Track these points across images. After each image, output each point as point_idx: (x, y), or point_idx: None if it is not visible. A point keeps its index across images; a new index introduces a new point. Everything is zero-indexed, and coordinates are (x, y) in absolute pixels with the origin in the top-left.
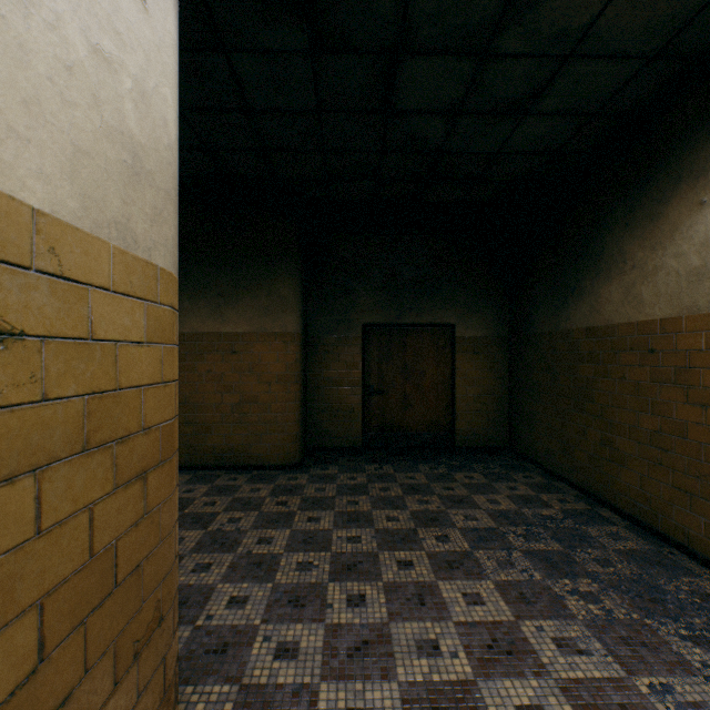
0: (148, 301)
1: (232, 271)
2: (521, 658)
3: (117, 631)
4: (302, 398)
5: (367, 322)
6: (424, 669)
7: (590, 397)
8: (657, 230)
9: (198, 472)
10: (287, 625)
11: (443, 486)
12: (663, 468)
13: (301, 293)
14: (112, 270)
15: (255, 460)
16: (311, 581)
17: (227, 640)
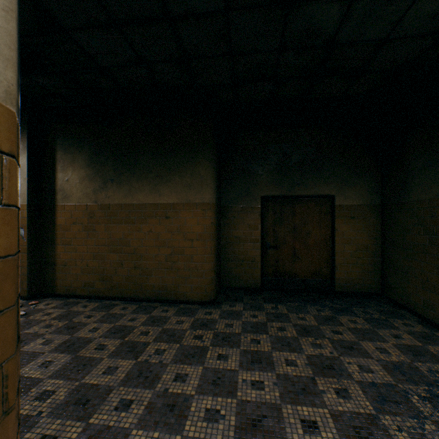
0: None
1: (166, 158)
2: None
3: None
4: (216, 251)
5: (265, 195)
6: None
7: None
8: None
9: (142, 303)
10: None
11: (331, 329)
12: None
13: (215, 173)
14: None
15: (182, 297)
16: (216, 438)
17: None
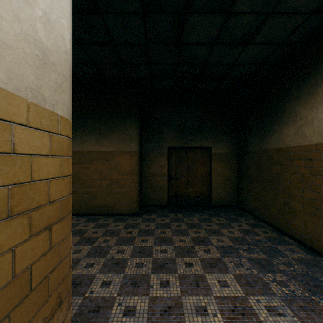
0: (52, 133)
1: (106, 122)
2: (249, 317)
3: (31, 316)
4: (139, 182)
5: (170, 146)
6: (199, 322)
7: (278, 182)
8: (313, 100)
9: (90, 216)
10: (130, 296)
11: (206, 224)
12: (317, 217)
13: (138, 132)
14: (28, 114)
15: (117, 211)
16: (142, 273)
17: (100, 305)
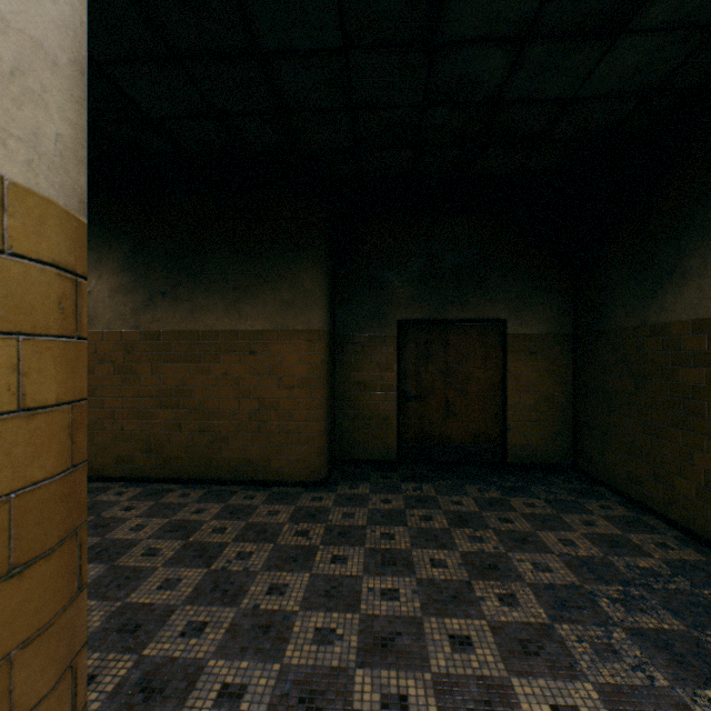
0: None
1: (250, 261)
2: None
3: None
4: (328, 405)
5: (403, 318)
6: None
7: (700, 411)
8: None
9: (212, 486)
10: None
11: (498, 516)
12: None
13: (327, 285)
14: None
15: (276, 475)
16: (331, 664)
17: None
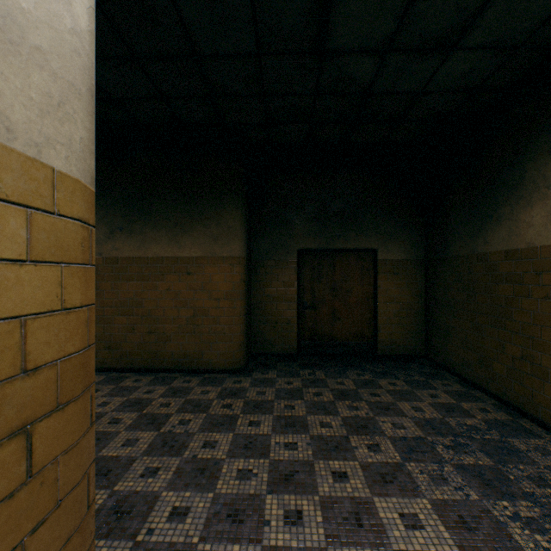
0: (34, 208)
1: (187, 204)
2: None
3: None
4: (246, 312)
5: (301, 247)
6: None
7: (509, 315)
8: None
9: (158, 374)
10: (225, 545)
11: (369, 392)
12: None
13: (245, 223)
14: None
15: (206, 365)
16: (249, 492)
17: None
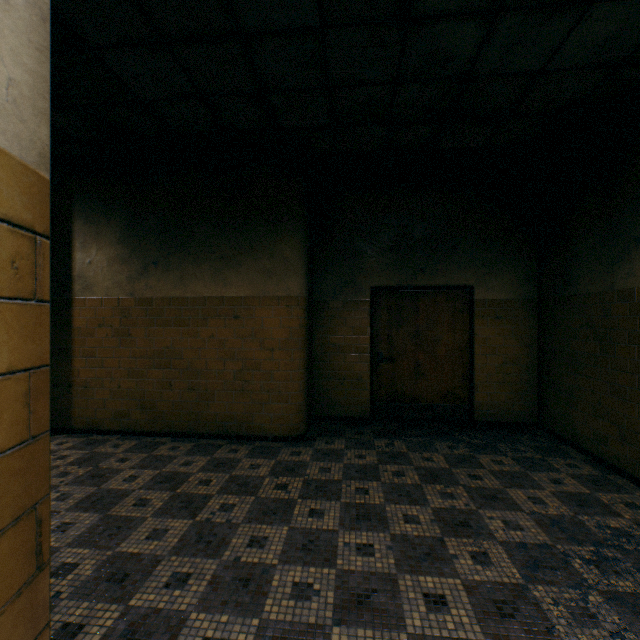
0: None
1: (234, 232)
2: None
3: None
4: (306, 366)
5: (376, 285)
6: None
7: None
8: None
9: (200, 440)
10: None
11: (467, 473)
12: None
13: (305, 254)
14: None
15: (257, 431)
16: (308, 621)
17: None
